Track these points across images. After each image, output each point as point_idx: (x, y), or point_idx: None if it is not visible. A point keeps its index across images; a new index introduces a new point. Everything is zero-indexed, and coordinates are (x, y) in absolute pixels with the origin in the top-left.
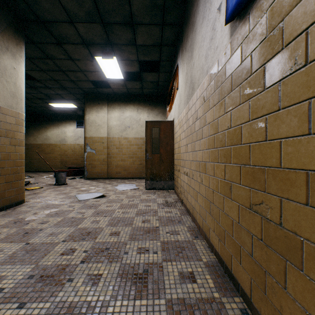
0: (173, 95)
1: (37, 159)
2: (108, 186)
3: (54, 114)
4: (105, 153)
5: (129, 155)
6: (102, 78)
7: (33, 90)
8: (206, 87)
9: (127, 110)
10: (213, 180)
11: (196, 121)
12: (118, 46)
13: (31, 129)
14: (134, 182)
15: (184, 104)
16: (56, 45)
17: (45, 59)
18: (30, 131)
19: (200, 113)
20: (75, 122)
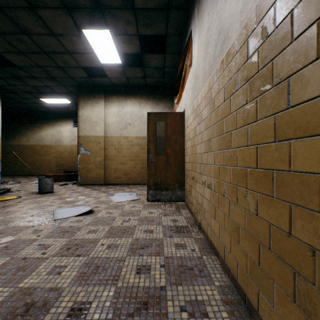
0: (184, 79)
1: (30, 162)
2: (102, 196)
3: (49, 112)
4: (102, 155)
5: (130, 157)
6: (95, 63)
7: (17, 81)
8: (274, 0)
9: (128, 104)
10: (317, 223)
11: (233, 93)
12: (110, 11)
13: (24, 129)
14: (135, 189)
15: (204, 78)
16: (29, 10)
17: (20, 34)
18: (23, 131)
19: (247, 73)
20: (71, 120)
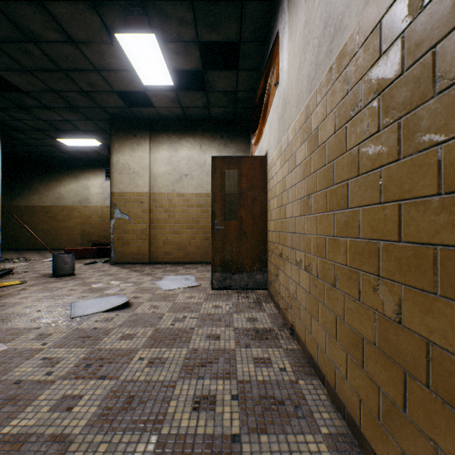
0: (267, 106)
1: (45, 230)
2: (145, 280)
3: (70, 158)
4: (145, 221)
5: (187, 224)
6: (135, 85)
7: (23, 114)
8: None
9: (183, 146)
10: None
11: (352, 116)
12: (156, 4)
13: (35, 183)
14: (194, 271)
15: (299, 101)
16: (35, 4)
17: (24, 42)
18: (34, 186)
19: (379, 79)
20: (103, 171)
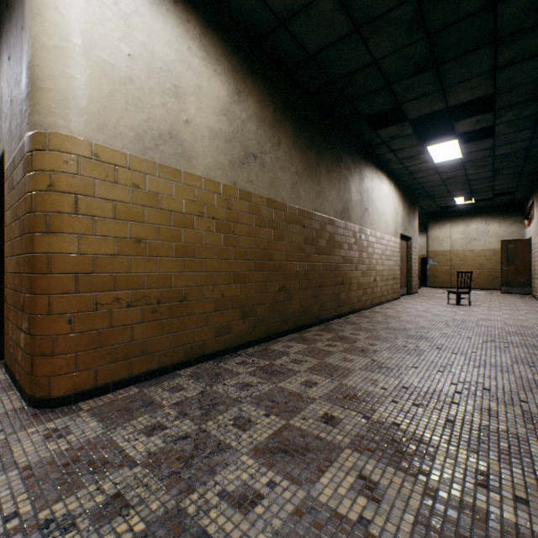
0: (530, 218)
1: None
2: None
3: None
4: (448, 265)
5: (475, 267)
6: (451, 205)
7: None
8: None
9: (472, 223)
10: None
11: None
12: (476, 193)
13: None
14: (483, 291)
15: (536, 235)
16: (429, 199)
17: None
18: None
19: None
20: None
